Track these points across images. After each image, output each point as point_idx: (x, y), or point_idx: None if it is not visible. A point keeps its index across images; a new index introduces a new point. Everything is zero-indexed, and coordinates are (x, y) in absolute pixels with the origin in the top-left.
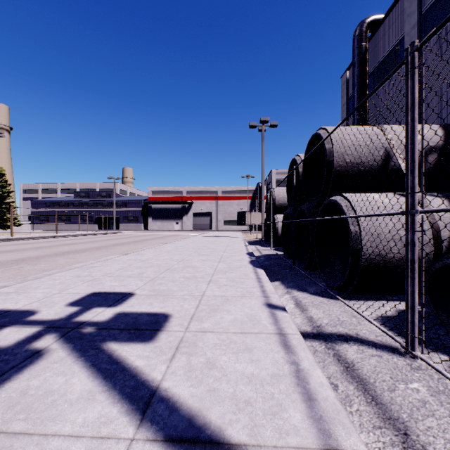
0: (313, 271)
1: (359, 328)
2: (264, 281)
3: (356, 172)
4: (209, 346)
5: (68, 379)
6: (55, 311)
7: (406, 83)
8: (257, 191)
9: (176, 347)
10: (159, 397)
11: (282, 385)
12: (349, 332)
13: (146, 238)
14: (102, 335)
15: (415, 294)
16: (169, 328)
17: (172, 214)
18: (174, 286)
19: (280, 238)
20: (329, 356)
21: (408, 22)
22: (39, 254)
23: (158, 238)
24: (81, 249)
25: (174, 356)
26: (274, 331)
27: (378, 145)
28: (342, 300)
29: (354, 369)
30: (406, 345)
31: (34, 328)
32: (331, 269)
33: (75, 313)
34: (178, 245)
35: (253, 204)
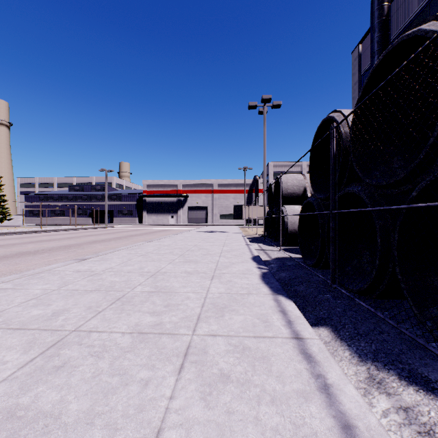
0: (376, 298)
1: None
2: (318, 354)
3: None
4: None
5: None
6: None
7: None
8: (254, 184)
9: None
10: None
11: None
12: None
13: (135, 233)
14: None
15: None
16: None
17: (167, 208)
18: (83, 385)
19: (290, 235)
20: None
21: None
22: None
23: (148, 233)
24: (44, 249)
25: None
26: None
27: None
28: None
29: None
30: None
31: None
32: None
33: None
34: (164, 244)
35: (250, 198)
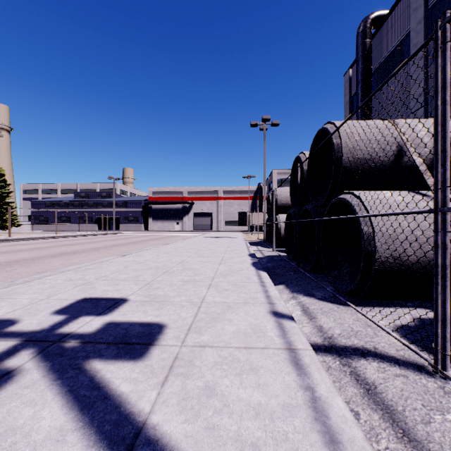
0: (319, 273)
1: (376, 340)
2: (268, 285)
3: (367, 169)
4: (208, 365)
5: (37, 411)
6: (38, 321)
7: (435, 61)
8: (258, 191)
9: (169, 367)
10: (145, 438)
11: (296, 420)
12: (365, 345)
13: (146, 238)
14: (86, 351)
15: (447, 304)
16: (163, 342)
17: (173, 215)
18: (171, 291)
19: (282, 238)
20: (345, 374)
21: (414, 17)
22: (34, 255)
23: (158, 239)
24: (78, 250)
25: (166, 379)
26: (282, 346)
27: (390, 140)
28: (354, 307)
29: (376, 392)
30: (435, 363)
31: (11, 341)
32: (339, 272)
33: (60, 323)
34: (178, 246)
35: (254, 205)
